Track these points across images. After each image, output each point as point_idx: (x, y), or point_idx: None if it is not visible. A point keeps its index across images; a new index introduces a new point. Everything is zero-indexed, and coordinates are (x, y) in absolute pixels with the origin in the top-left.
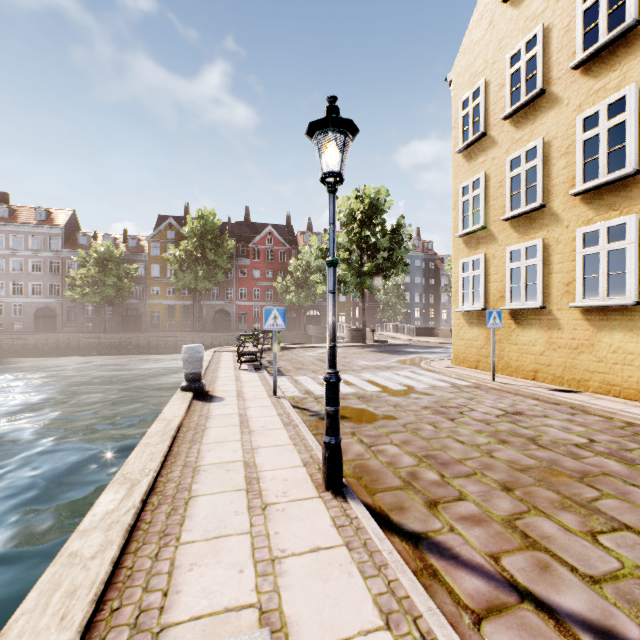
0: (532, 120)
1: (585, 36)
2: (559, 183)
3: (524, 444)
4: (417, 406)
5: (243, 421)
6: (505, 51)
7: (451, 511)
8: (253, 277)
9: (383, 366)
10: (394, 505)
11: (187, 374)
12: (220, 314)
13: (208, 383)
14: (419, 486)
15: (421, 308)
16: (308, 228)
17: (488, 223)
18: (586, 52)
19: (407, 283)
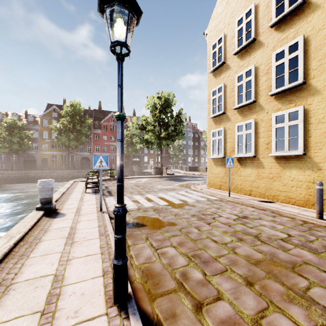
0: (249, 55)
1: (277, 9)
2: (263, 89)
3: (253, 241)
4: (188, 214)
5: (71, 233)
6: (235, 18)
7: (213, 314)
8: (103, 139)
9: (171, 188)
10: (169, 312)
11: (41, 199)
12: (84, 159)
13: (60, 203)
14: (188, 287)
15: (191, 157)
16: (133, 114)
17: (226, 111)
18: (277, 17)
19: (184, 144)
